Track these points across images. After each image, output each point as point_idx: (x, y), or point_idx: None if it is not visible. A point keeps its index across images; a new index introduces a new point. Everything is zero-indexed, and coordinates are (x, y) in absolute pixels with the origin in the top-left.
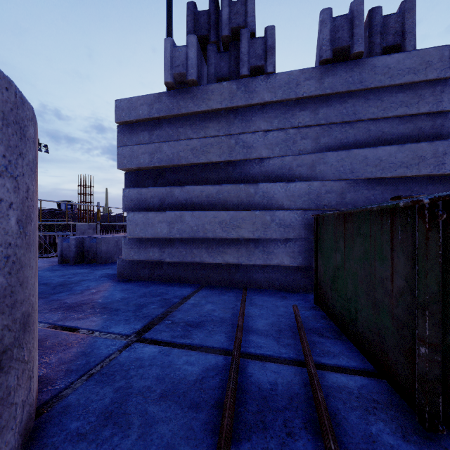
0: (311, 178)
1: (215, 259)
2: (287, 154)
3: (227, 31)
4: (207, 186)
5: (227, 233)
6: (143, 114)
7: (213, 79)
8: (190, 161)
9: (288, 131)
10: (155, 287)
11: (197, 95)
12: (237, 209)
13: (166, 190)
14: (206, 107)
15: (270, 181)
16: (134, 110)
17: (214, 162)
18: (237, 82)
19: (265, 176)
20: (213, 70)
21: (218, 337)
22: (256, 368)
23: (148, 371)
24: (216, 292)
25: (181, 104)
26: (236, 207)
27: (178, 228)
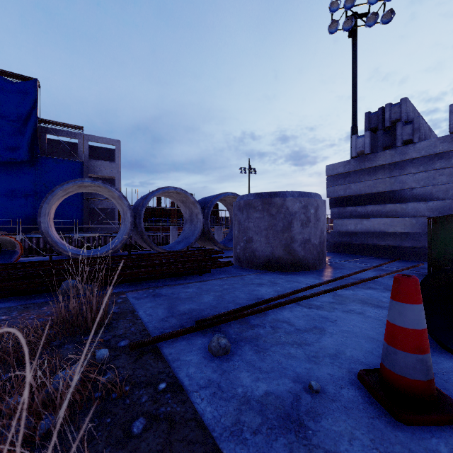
0: (445, 198)
1: (381, 243)
2: (428, 185)
3: (388, 124)
4: (376, 205)
5: (387, 229)
6: (340, 171)
7: (380, 149)
8: (367, 192)
9: (429, 172)
10: (347, 255)
11: (370, 159)
12: (394, 217)
13: (353, 208)
14: (376, 165)
15: (417, 201)
16: (335, 170)
17: (381, 192)
18: (395, 149)
19: (414, 198)
20: (380, 144)
21: (374, 264)
22: (384, 268)
23: (348, 264)
24: (381, 258)
25: (361, 164)
26: (394, 216)
27: (360, 227)
